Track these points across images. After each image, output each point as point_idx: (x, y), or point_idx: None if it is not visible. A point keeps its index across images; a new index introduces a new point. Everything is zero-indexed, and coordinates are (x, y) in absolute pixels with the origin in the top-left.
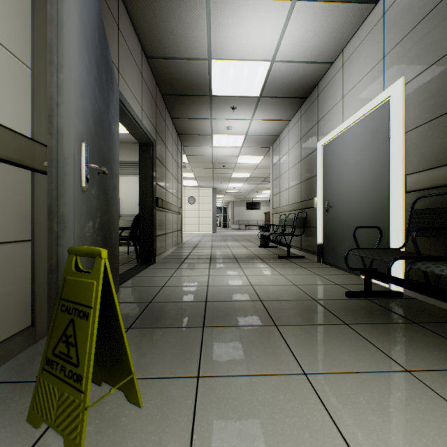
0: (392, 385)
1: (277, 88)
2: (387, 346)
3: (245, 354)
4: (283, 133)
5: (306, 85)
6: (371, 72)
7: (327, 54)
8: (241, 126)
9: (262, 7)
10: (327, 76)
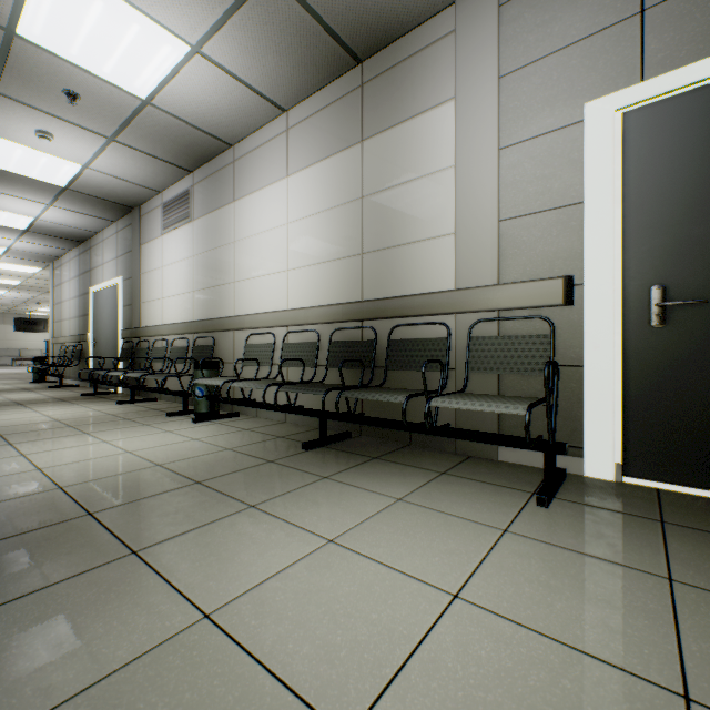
0: (64, 405)
1: (47, 231)
2: (77, 402)
3: (1, 409)
4: (65, 257)
5: (79, 236)
6: (114, 261)
7: (91, 229)
8: (1, 241)
9: (21, 200)
10: (97, 239)
